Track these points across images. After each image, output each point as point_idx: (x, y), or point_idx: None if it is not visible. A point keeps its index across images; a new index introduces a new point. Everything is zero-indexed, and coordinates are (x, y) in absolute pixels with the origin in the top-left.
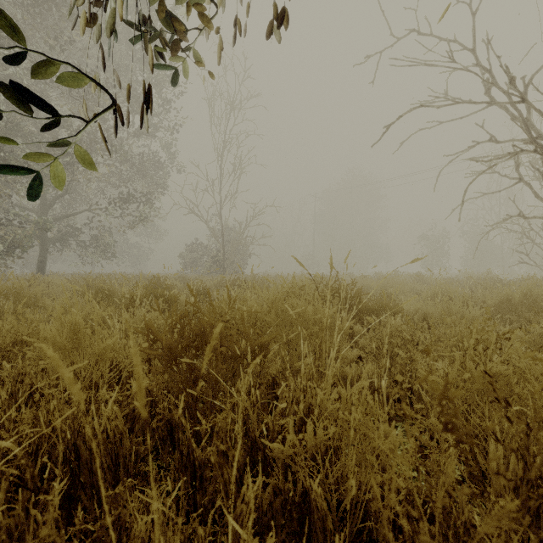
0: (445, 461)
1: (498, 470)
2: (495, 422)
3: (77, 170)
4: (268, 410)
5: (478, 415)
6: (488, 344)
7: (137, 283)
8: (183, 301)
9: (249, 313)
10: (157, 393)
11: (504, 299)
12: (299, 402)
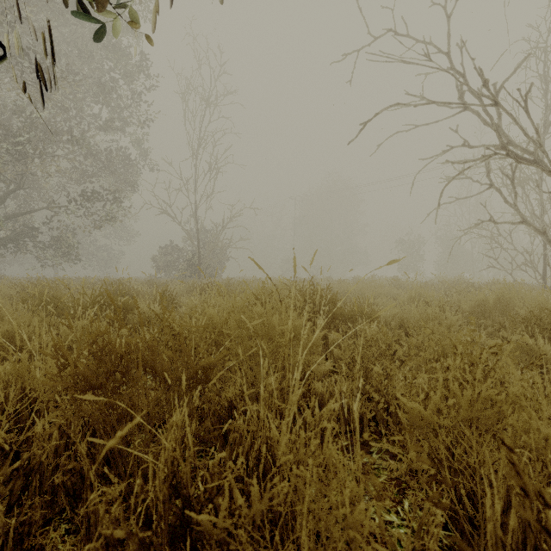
0: (428, 520)
1: (495, 534)
2: (484, 458)
3: (32, 163)
4: (223, 441)
5: (464, 445)
6: (473, 360)
7: (82, 289)
8: (143, 309)
9: (205, 324)
10: (71, 432)
11: (478, 303)
12: (255, 436)
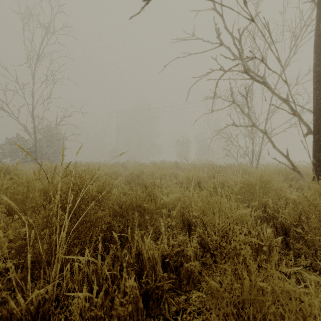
0: None
1: None
2: None
3: None
4: None
5: None
6: None
7: None
8: None
9: None
10: None
11: (245, 185)
12: None
